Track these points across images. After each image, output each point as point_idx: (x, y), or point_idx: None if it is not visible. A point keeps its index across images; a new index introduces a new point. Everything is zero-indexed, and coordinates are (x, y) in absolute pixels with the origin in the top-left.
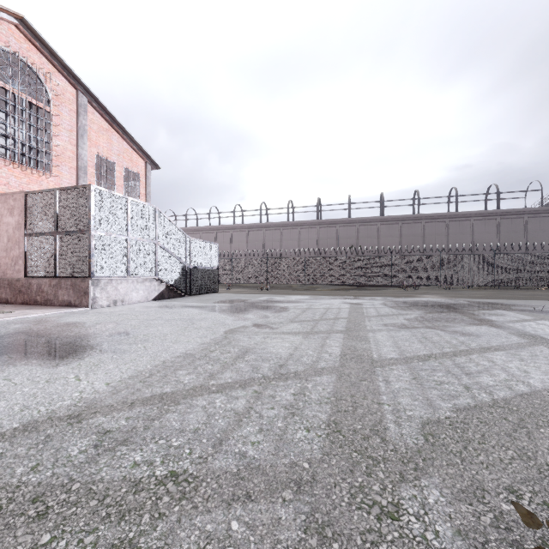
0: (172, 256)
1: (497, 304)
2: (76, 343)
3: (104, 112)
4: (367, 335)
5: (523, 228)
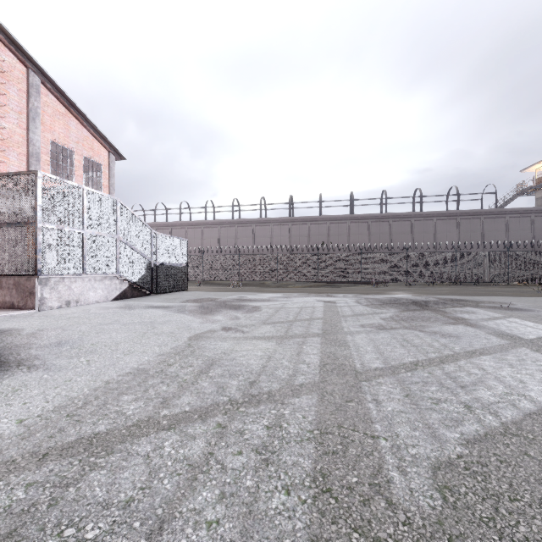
0: (136, 252)
1: (465, 301)
2: (1, 358)
3: (60, 95)
4: (346, 339)
5: (480, 228)
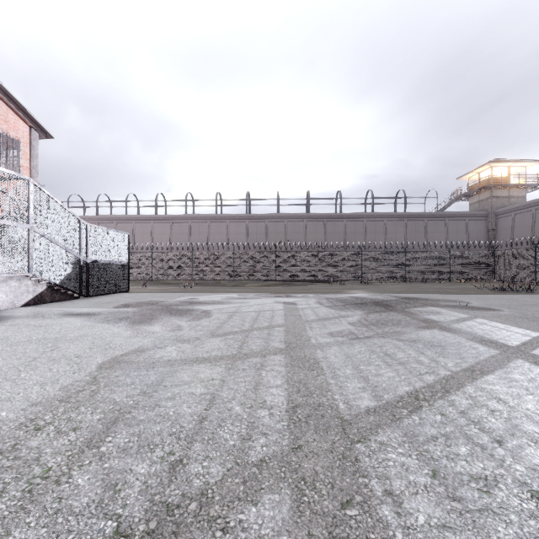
0: (59, 247)
1: (423, 300)
2: None
3: None
4: (316, 356)
5: (424, 229)
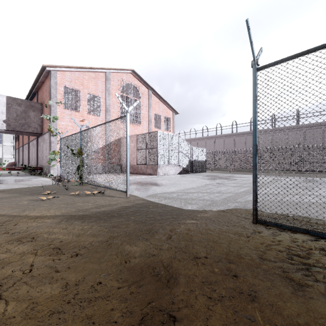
0: (185, 155)
1: None
2: (161, 183)
3: (157, 95)
4: (261, 188)
5: None
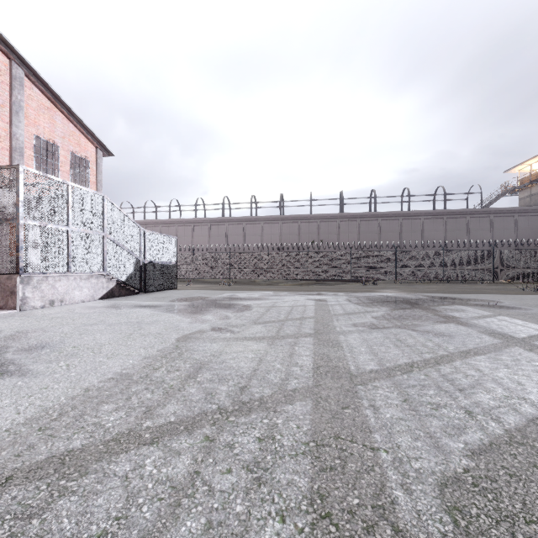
0: (124, 250)
1: (453, 299)
2: None
3: (45, 88)
4: (339, 339)
5: (466, 227)
